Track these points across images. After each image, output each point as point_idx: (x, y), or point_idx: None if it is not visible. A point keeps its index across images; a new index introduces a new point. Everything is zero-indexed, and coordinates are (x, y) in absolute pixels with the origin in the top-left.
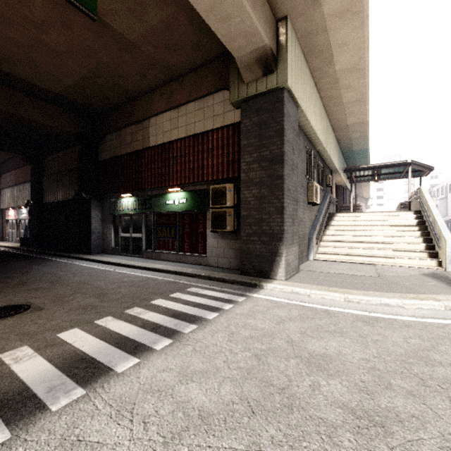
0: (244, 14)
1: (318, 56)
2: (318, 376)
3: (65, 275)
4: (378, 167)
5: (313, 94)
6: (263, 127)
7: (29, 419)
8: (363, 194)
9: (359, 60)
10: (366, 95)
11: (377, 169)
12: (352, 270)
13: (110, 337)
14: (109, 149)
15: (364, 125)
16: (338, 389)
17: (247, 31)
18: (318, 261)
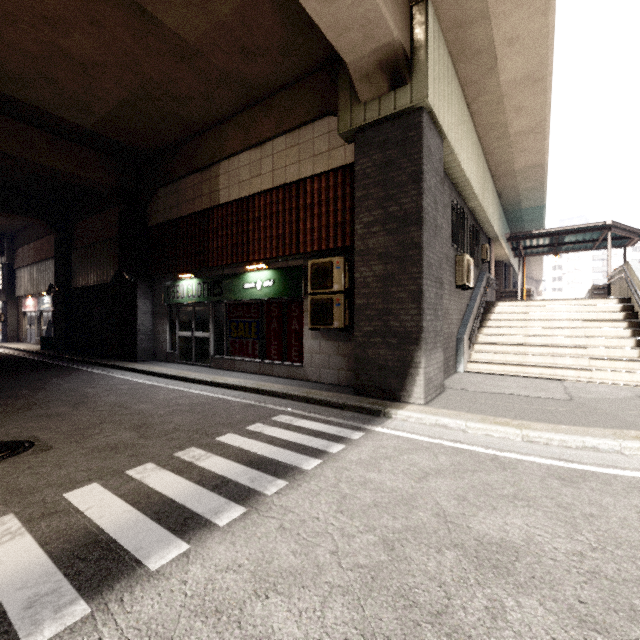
0: None
1: (474, 60)
2: (498, 588)
3: (95, 394)
4: (559, 232)
5: (465, 120)
6: (389, 169)
7: None
8: (532, 275)
9: (538, 66)
10: (545, 122)
11: (558, 236)
12: (527, 388)
13: (147, 500)
14: (162, 209)
15: (540, 168)
16: (540, 617)
17: (366, 17)
18: (471, 373)
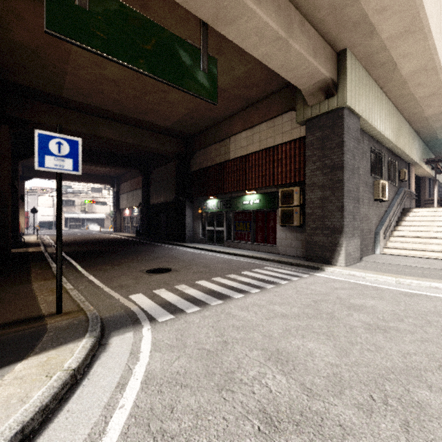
0: (307, 64)
1: (381, 67)
2: (353, 312)
3: (178, 255)
4: None
5: (379, 98)
6: (325, 140)
7: (204, 306)
8: None
9: (428, 63)
10: None
11: None
12: (419, 263)
13: (224, 285)
14: (198, 163)
15: None
16: (364, 317)
17: (310, 72)
18: (385, 255)
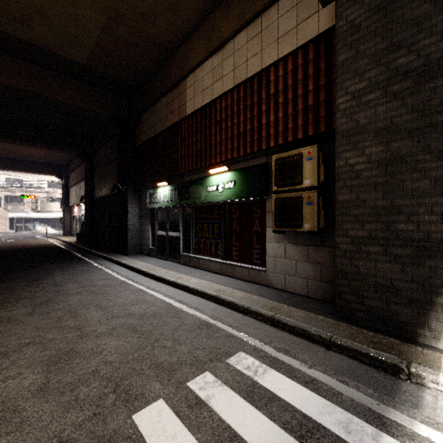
0: None
1: None
2: None
3: (69, 290)
4: None
5: None
6: (396, 4)
7: None
8: None
9: None
10: None
11: None
12: None
13: None
14: (145, 130)
15: None
16: None
17: None
18: None
